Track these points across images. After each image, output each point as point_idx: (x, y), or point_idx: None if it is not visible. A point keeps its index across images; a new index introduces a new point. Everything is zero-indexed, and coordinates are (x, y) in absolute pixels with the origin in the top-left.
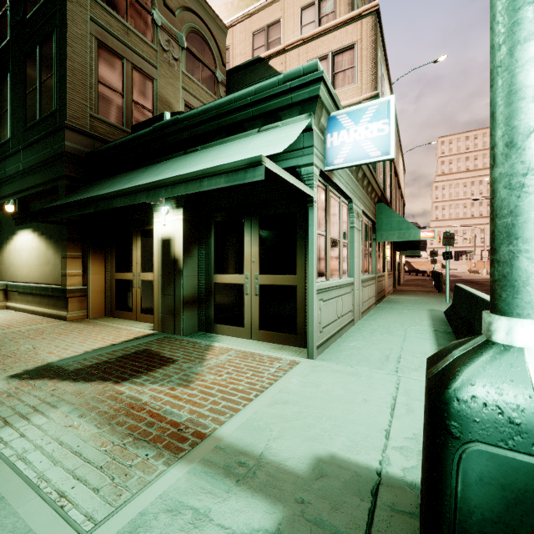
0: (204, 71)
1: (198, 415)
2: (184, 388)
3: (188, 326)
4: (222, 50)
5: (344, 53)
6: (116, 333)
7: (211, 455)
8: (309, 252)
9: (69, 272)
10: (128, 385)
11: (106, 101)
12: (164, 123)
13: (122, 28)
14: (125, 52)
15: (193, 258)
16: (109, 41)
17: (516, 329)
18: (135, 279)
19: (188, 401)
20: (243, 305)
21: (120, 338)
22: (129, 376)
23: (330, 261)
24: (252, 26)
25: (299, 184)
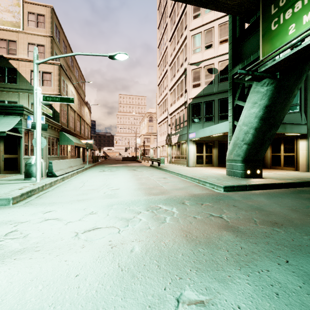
0: None
1: None
2: None
3: None
4: None
5: (47, 74)
6: None
7: None
8: (21, 149)
9: None
10: None
11: None
12: None
13: None
14: None
15: None
16: None
17: (33, 157)
18: None
19: None
20: None
21: None
22: None
23: (31, 151)
24: None
25: (17, 134)
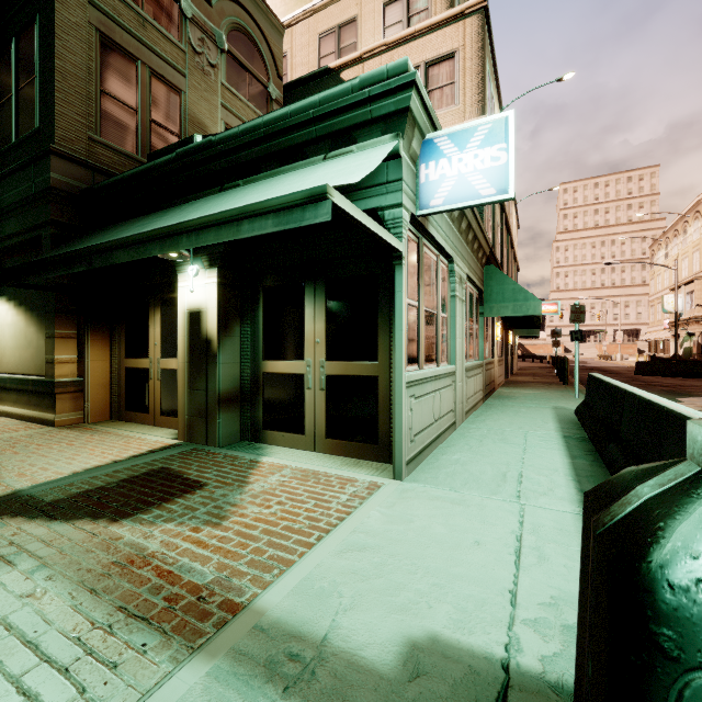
0: (253, 84)
1: (232, 572)
2: (214, 528)
3: (226, 434)
4: (277, 57)
5: (441, 64)
6: (123, 444)
7: (246, 641)
8: (395, 329)
9: (58, 358)
10: (129, 525)
11: (112, 118)
12: (192, 147)
13: (135, 18)
14: (140, 51)
15: (234, 338)
16: (117, 35)
17: None
18: (153, 367)
19: (218, 550)
20: (303, 404)
21: (128, 451)
22: (133, 510)
23: (425, 342)
24: (318, 26)
25: (382, 232)
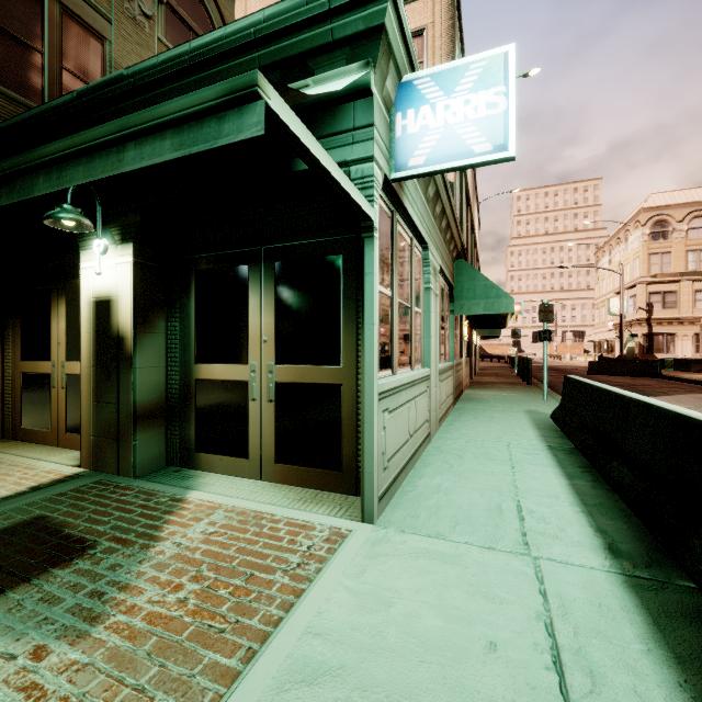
0: None
1: None
2: (72, 646)
3: (144, 459)
4: (228, 21)
5: None
6: None
7: None
8: (365, 323)
9: None
10: None
11: (5, 57)
12: (98, 84)
13: None
14: None
15: (157, 335)
16: None
17: None
18: (56, 372)
19: None
20: (246, 419)
21: None
22: None
23: (398, 341)
24: None
25: (348, 185)
